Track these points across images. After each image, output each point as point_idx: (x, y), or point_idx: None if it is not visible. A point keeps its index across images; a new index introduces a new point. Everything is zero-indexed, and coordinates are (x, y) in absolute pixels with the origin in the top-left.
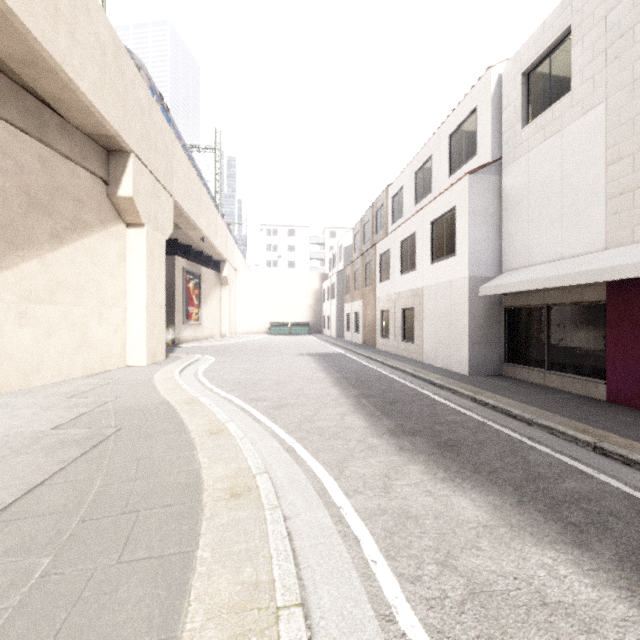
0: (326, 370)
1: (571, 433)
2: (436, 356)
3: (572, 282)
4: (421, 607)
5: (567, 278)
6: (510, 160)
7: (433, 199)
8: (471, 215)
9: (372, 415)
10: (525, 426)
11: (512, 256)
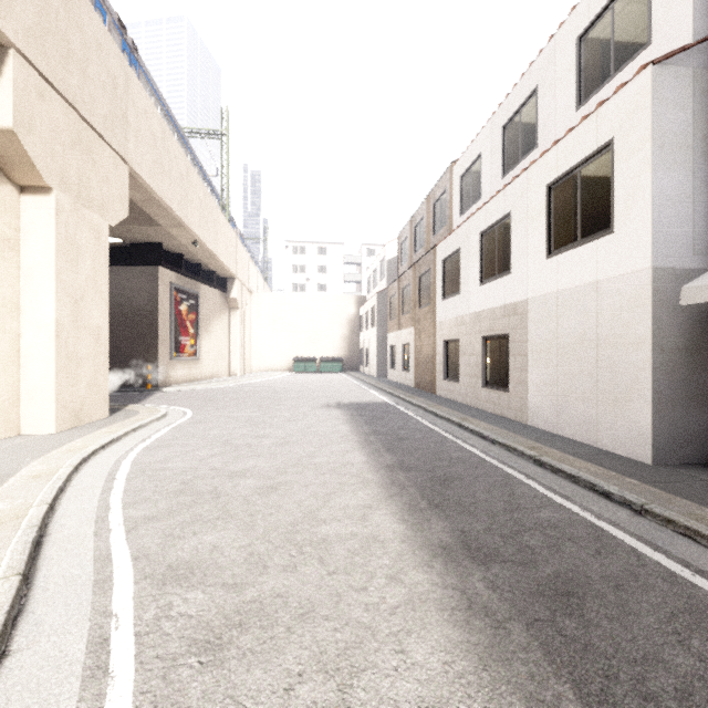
0: (367, 443)
1: None
2: (560, 417)
3: None
4: None
5: None
6: None
7: (552, 144)
8: (656, 146)
9: None
10: None
11: None
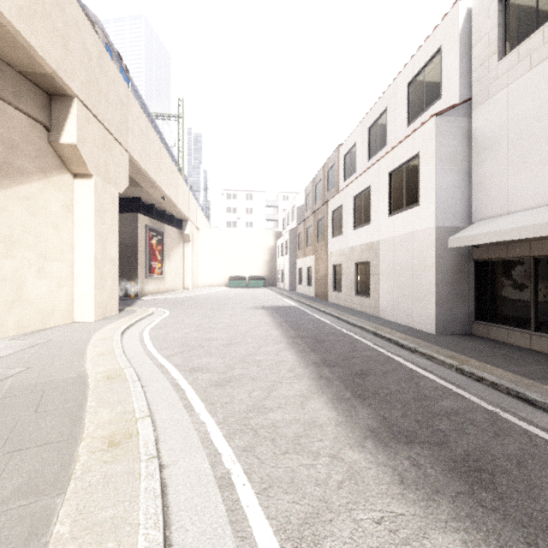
0: (280, 326)
1: None
2: (395, 311)
3: None
4: None
5: None
6: (483, 98)
7: (391, 149)
8: (438, 160)
9: (341, 397)
10: None
11: (485, 204)
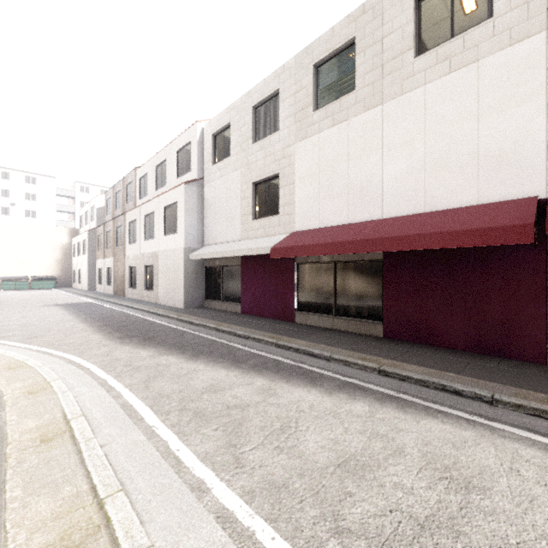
0: (75, 314)
1: (210, 325)
2: (167, 298)
3: (224, 256)
4: (112, 374)
5: (223, 253)
6: (207, 181)
7: (165, 192)
8: (186, 209)
9: (109, 333)
10: (195, 327)
11: (208, 237)
